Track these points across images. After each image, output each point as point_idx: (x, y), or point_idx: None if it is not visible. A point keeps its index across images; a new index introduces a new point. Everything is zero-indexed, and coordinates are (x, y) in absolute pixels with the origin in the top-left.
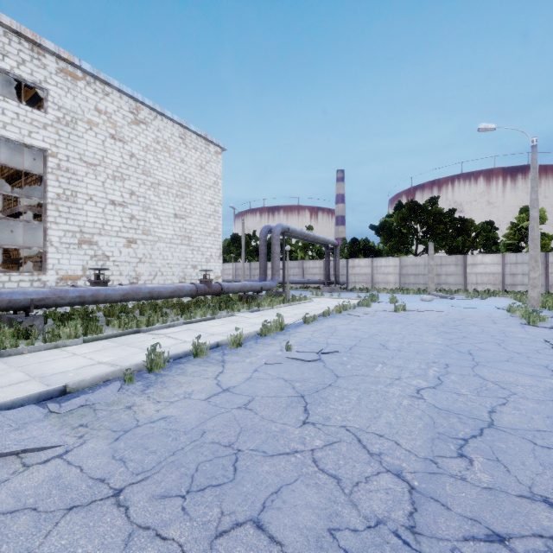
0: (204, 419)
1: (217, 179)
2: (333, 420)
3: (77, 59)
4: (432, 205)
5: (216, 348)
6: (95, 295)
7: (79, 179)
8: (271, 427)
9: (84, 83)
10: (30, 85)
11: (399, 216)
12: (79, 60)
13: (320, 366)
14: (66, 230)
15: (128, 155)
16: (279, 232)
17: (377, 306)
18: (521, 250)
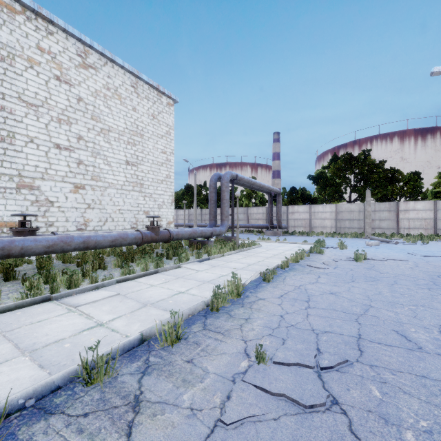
0: None
1: (169, 129)
2: None
3: None
4: (365, 157)
5: (138, 346)
6: (6, 247)
7: (17, 119)
8: None
9: (23, 18)
10: None
11: (335, 167)
12: None
13: (347, 438)
14: (2, 173)
15: (75, 98)
16: (228, 179)
17: (329, 252)
18: None
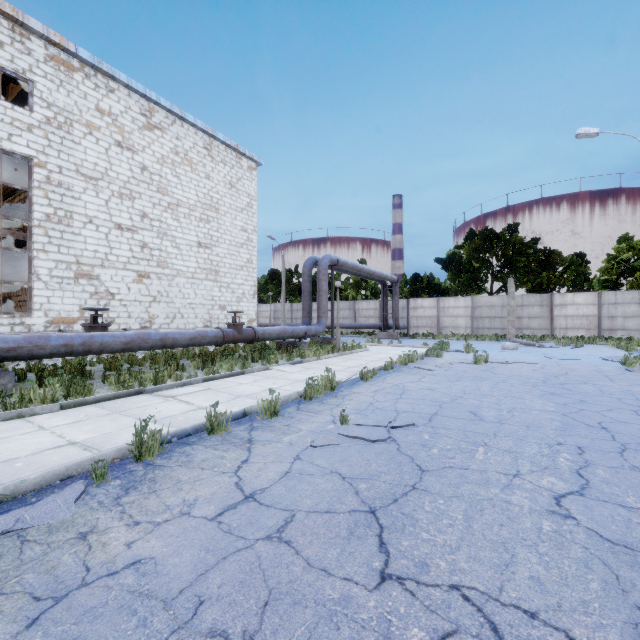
0: (205, 567)
1: (251, 200)
2: (433, 570)
3: (72, 44)
4: (511, 233)
5: (242, 418)
6: (87, 343)
7: (75, 196)
8: (324, 588)
9: (81, 75)
10: (10, 74)
11: (471, 247)
12: (74, 45)
13: (393, 451)
14: (59, 260)
15: (139, 167)
16: (327, 265)
17: (449, 356)
18: (620, 287)
